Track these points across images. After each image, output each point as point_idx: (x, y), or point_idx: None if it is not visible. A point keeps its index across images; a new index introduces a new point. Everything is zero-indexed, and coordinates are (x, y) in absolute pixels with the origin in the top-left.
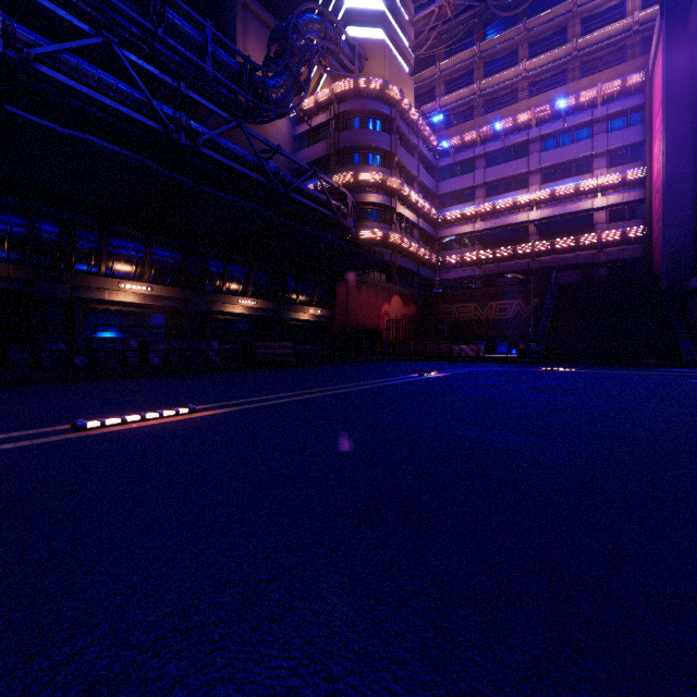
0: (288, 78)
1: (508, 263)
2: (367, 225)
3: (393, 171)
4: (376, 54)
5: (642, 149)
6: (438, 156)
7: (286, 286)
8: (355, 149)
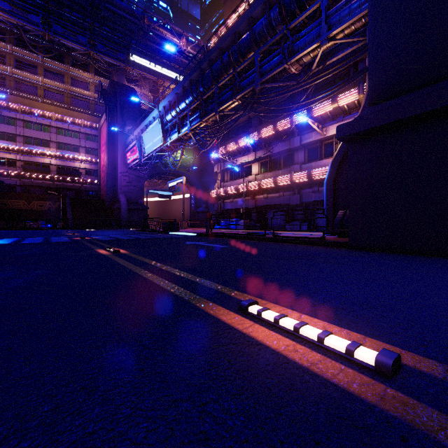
0: None
1: (39, 181)
2: None
3: None
4: None
5: (97, 151)
6: None
7: None
8: None
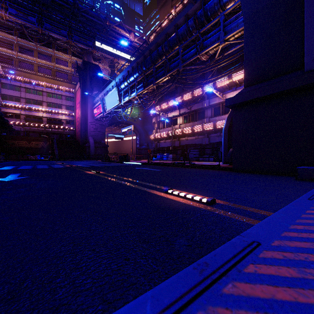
0: None
1: (35, 128)
2: None
3: None
4: None
5: (73, 108)
6: (1, 77)
7: None
8: None
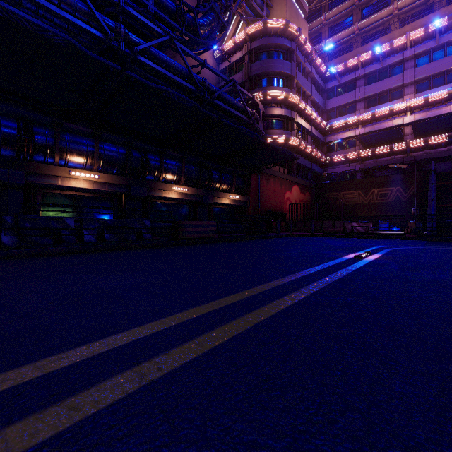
0: (213, 18)
1: (384, 158)
2: (273, 132)
3: (293, 90)
4: (279, 3)
5: None
6: (325, 81)
7: (211, 177)
8: (264, 75)
